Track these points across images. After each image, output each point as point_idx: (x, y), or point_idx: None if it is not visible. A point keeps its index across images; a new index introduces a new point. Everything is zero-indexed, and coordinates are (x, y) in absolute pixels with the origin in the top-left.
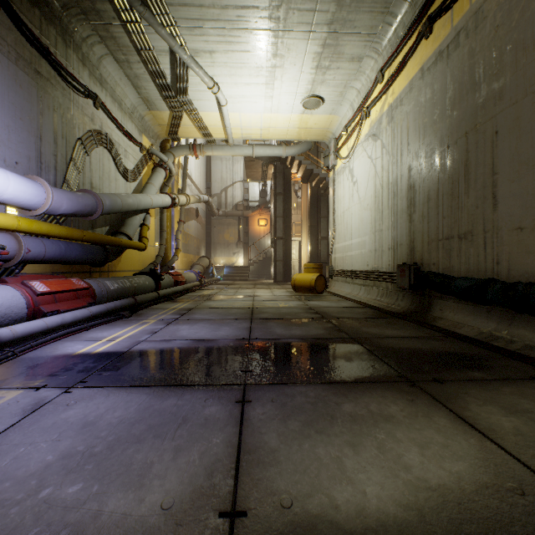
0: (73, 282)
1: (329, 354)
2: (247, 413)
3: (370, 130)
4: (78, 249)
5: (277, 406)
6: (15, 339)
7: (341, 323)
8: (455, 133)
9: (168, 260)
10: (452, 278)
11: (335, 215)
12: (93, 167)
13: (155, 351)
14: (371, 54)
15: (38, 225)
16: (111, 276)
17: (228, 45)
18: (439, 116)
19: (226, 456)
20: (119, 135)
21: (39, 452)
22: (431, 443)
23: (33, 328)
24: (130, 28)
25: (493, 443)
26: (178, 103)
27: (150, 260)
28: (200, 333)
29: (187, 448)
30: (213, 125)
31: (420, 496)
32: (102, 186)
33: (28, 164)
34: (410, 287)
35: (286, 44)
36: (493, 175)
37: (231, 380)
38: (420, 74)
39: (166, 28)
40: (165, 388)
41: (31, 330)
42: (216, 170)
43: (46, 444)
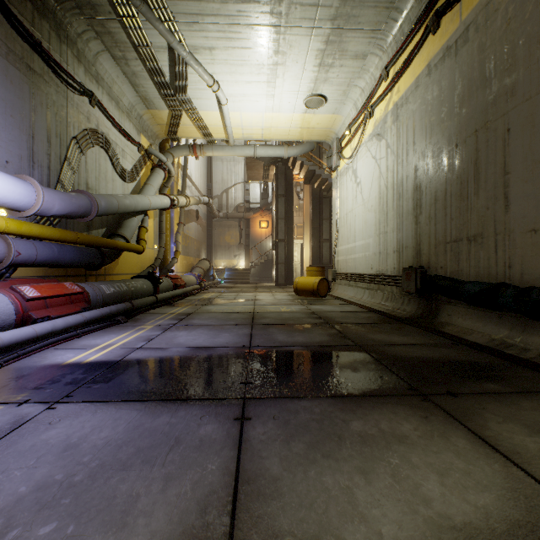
0: (66, 286)
1: (334, 363)
2: (246, 433)
3: (374, 130)
4: (73, 252)
5: (280, 424)
6: (0, 348)
7: (345, 329)
8: (464, 131)
9: (167, 263)
10: (461, 282)
11: (338, 217)
12: (88, 167)
13: (149, 360)
14: (375, 51)
15: (28, 226)
16: (108, 279)
17: (228, 41)
18: (447, 114)
19: (222, 486)
20: (117, 134)
21: (11, 482)
22: (451, 469)
23: (21, 336)
24: (127, 23)
25: (520, 469)
26: (177, 101)
27: (148, 263)
28: (198, 341)
29: (179, 476)
30: (213, 125)
31: (444, 539)
32: (98, 187)
33: (19, 163)
34: (417, 291)
35: (288, 41)
36: (505, 174)
37: (230, 394)
38: (427, 71)
39: (164, 23)
40: (158, 403)
41: (18, 338)
42: (217, 172)
43: (20, 472)
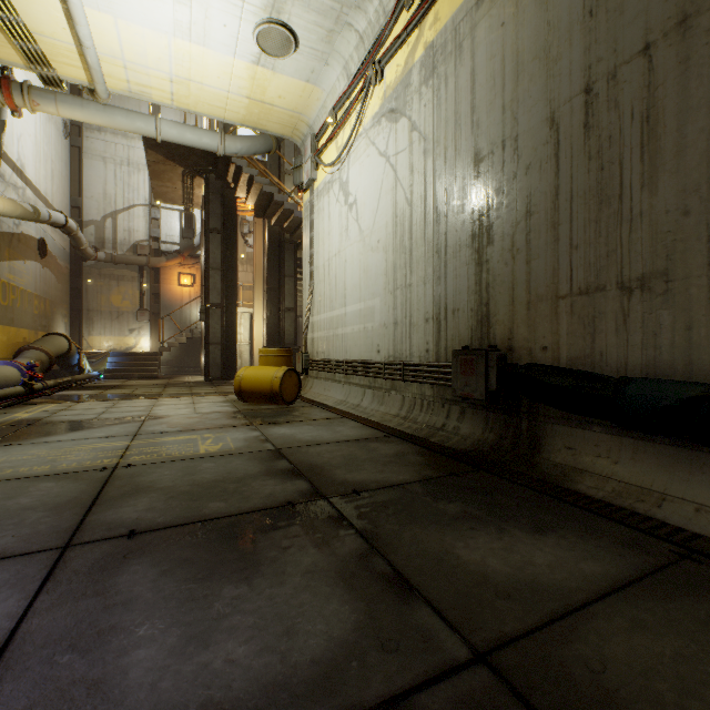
0: None
1: None
2: None
3: (385, 104)
4: None
5: None
6: None
7: (380, 525)
8: (610, 55)
9: None
10: (607, 380)
11: (314, 266)
12: None
13: None
14: None
15: None
16: None
17: None
18: (560, 31)
19: None
20: None
21: None
22: None
23: None
24: None
25: None
26: None
27: None
28: None
29: None
30: (50, 36)
31: None
32: None
33: None
34: (488, 395)
35: None
36: None
37: None
38: None
39: None
40: None
41: None
42: (94, 178)
43: None
